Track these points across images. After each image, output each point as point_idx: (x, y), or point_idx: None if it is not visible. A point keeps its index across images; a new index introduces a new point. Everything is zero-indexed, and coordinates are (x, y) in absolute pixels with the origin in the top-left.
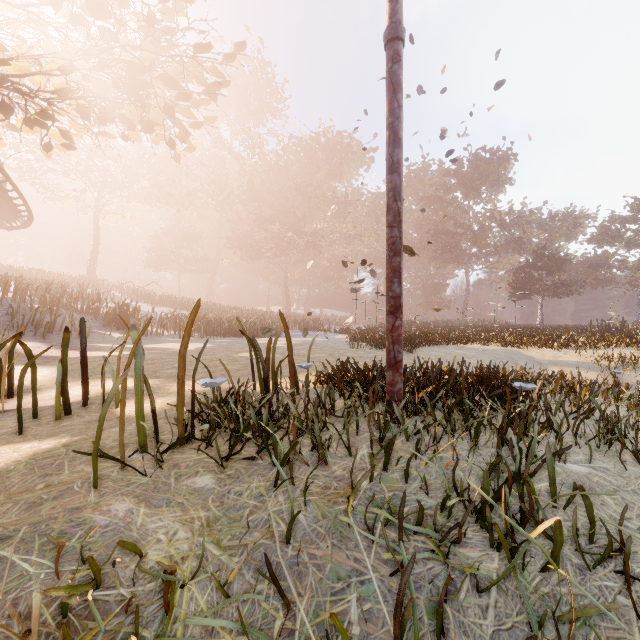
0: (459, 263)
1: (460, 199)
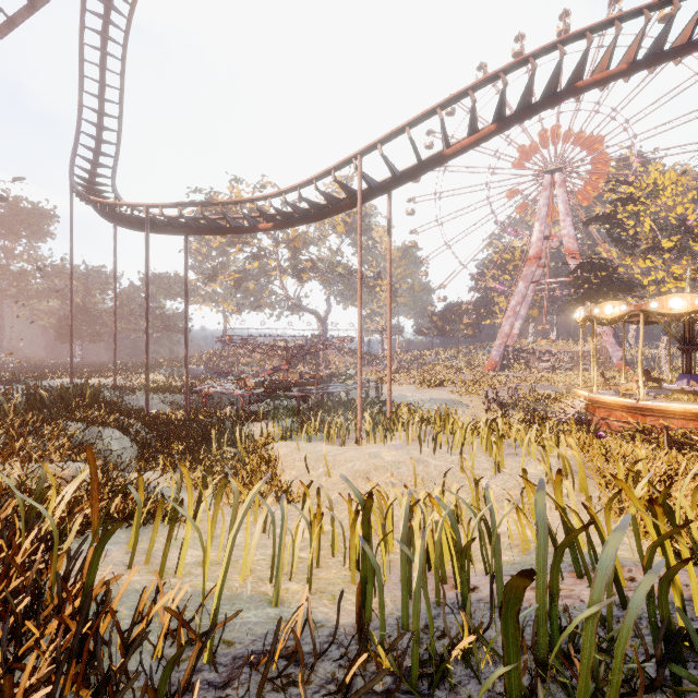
0: None
1: None
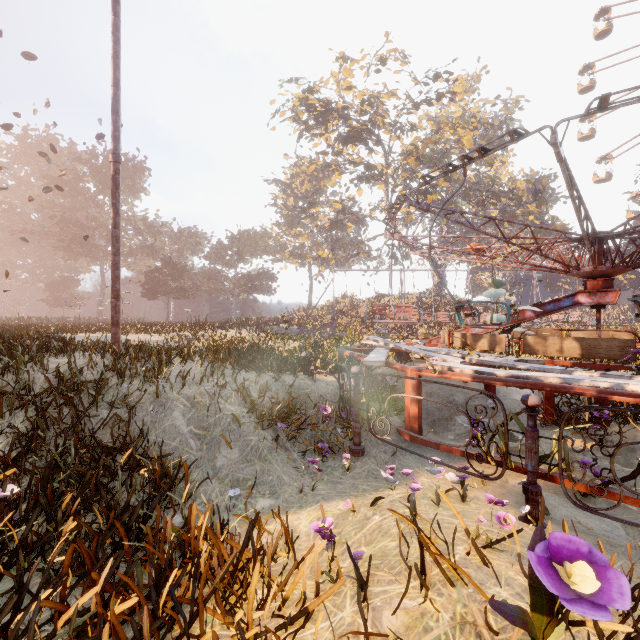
0: (93, 258)
1: (94, 192)
